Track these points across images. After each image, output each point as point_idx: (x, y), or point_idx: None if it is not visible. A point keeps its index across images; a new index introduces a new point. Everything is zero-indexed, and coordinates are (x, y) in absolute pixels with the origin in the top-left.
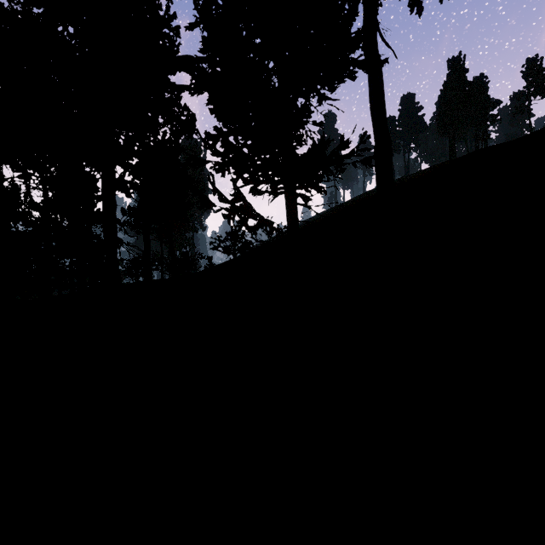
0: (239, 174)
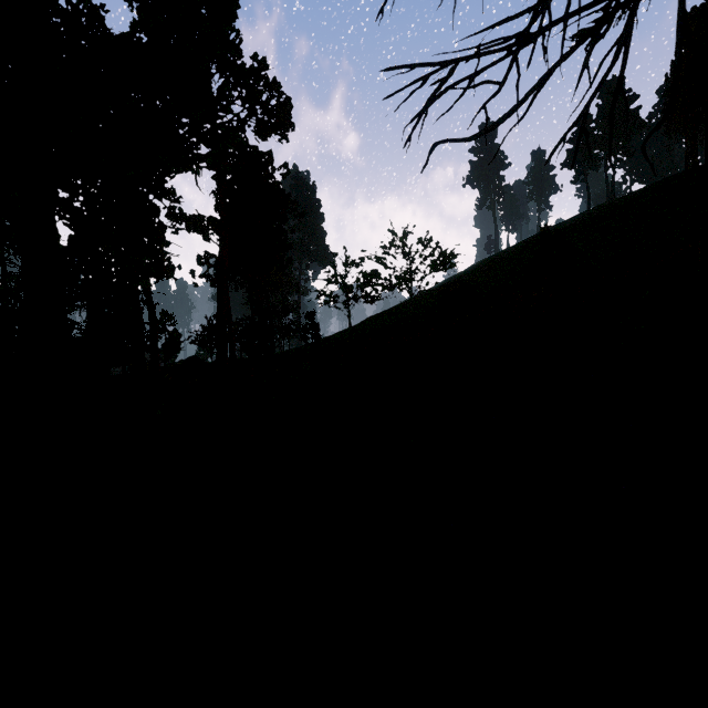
0: None
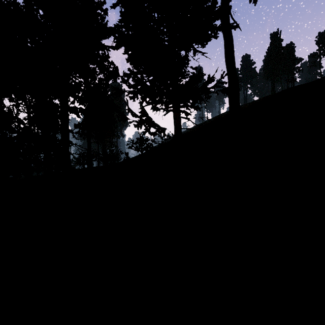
0: (144, 97)
